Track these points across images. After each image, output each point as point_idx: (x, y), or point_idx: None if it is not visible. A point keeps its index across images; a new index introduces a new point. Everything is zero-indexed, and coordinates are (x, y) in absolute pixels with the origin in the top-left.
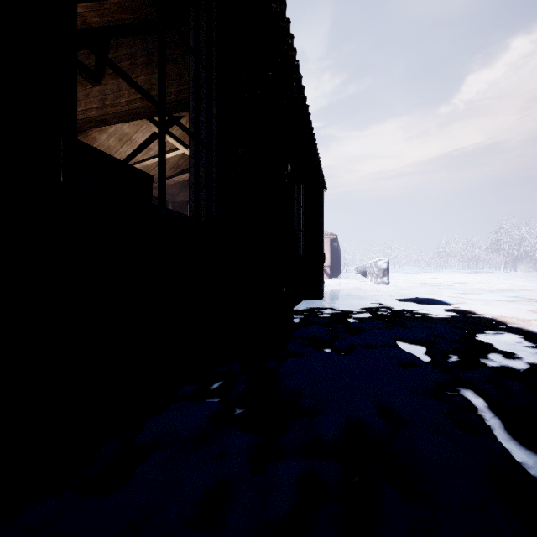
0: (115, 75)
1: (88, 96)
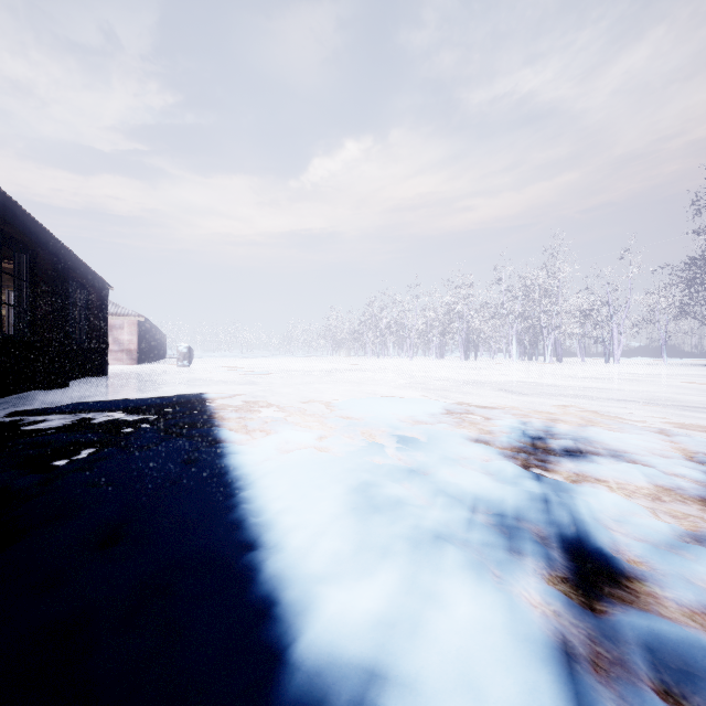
0: None
1: None
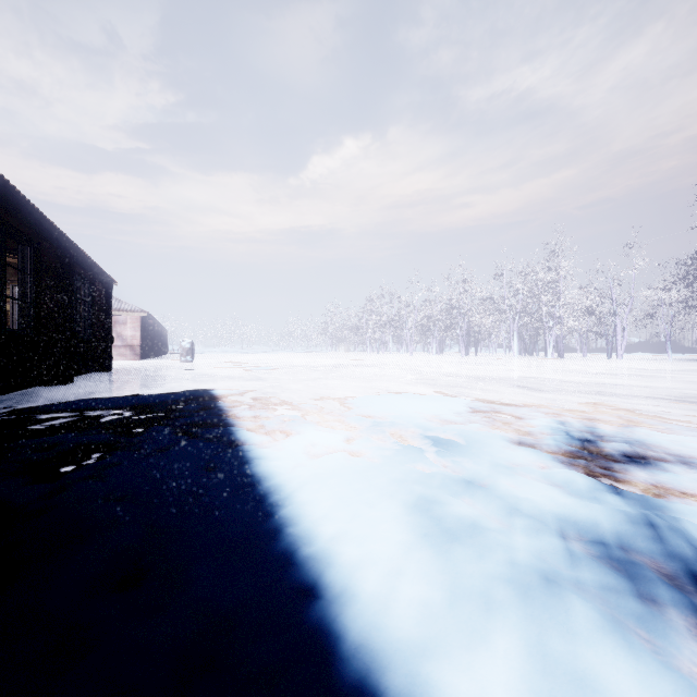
0: None
1: None
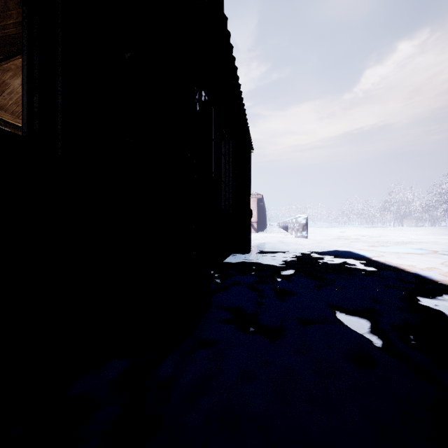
0: None
1: None
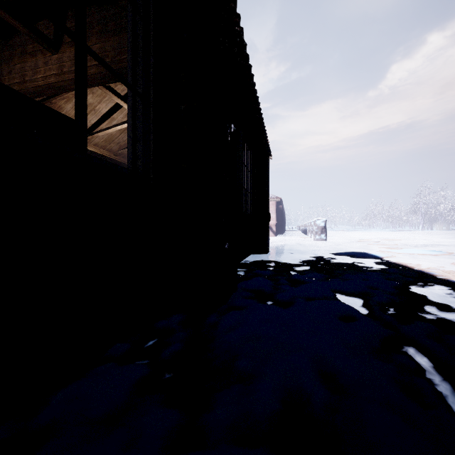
0: (72, 44)
1: (47, 64)
